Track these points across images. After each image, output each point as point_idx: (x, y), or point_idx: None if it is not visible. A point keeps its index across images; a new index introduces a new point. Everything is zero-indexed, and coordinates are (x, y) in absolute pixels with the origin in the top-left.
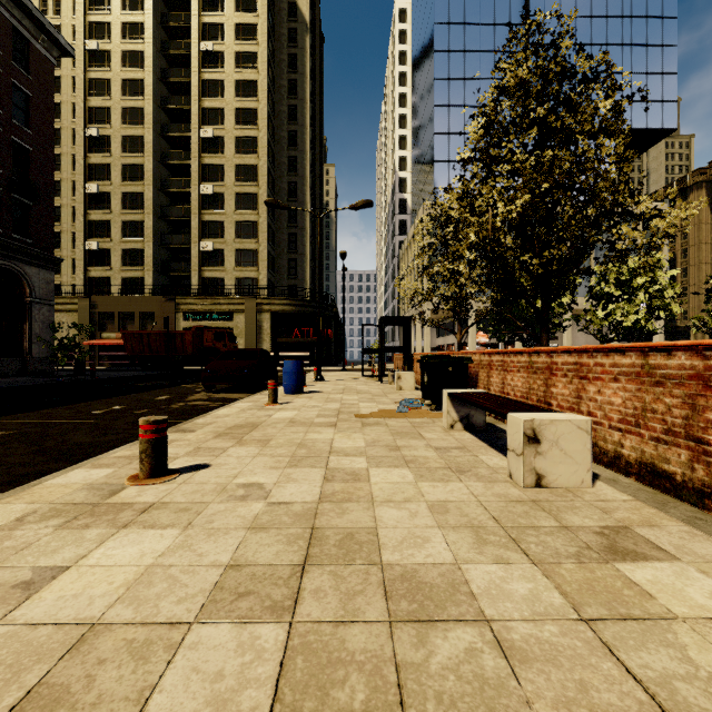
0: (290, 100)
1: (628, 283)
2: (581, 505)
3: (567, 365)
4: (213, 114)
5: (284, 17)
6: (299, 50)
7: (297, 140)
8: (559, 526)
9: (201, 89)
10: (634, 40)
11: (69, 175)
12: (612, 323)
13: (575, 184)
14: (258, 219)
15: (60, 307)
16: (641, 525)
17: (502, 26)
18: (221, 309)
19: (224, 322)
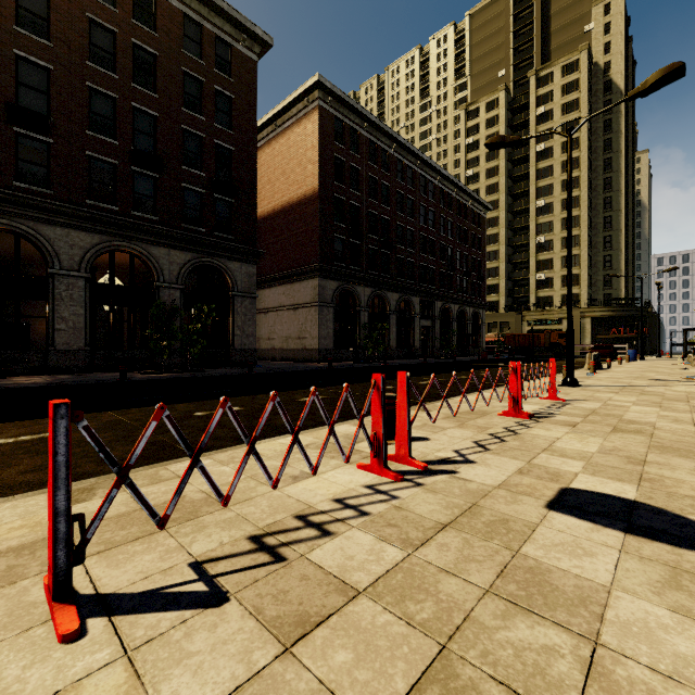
0: (605, 155)
1: None
2: None
3: None
4: (544, 189)
5: (599, 95)
6: (614, 114)
7: (612, 184)
8: (690, 368)
9: (536, 176)
10: None
11: None
12: None
13: None
14: (579, 253)
15: None
16: None
17: None
18: (553, 317)
19: (555, 325)
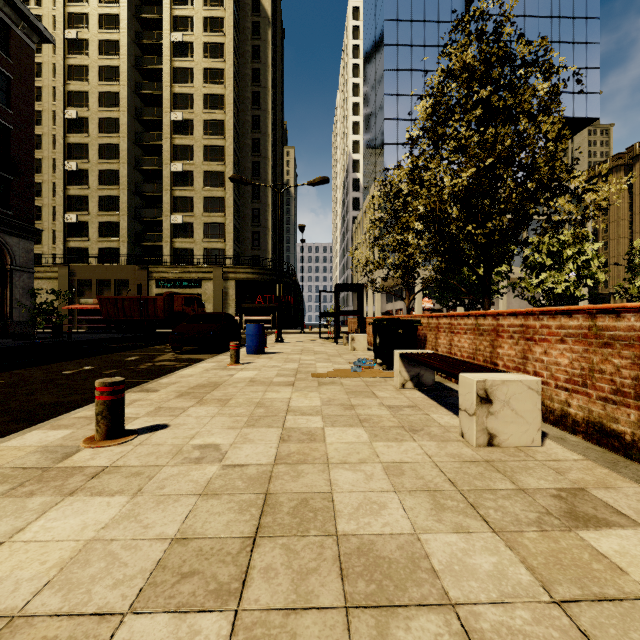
0: (254, 87)
1: (558, 253)
2: (534, 465)
3: (513, 327)
4: (183, 98)
5: (248, 12)
6: (262, 42)
7: (260, 124)
8: (515, 489)
9: (172, 76)
10: (562, 38)
11: (50, 153)
12: (544, 290)
13: (515, 160)
14: (225, 195)
15: (41, 275)
16: (596, 487)
17: (445, 23)
18: (191, 277)
19: (193, 288)
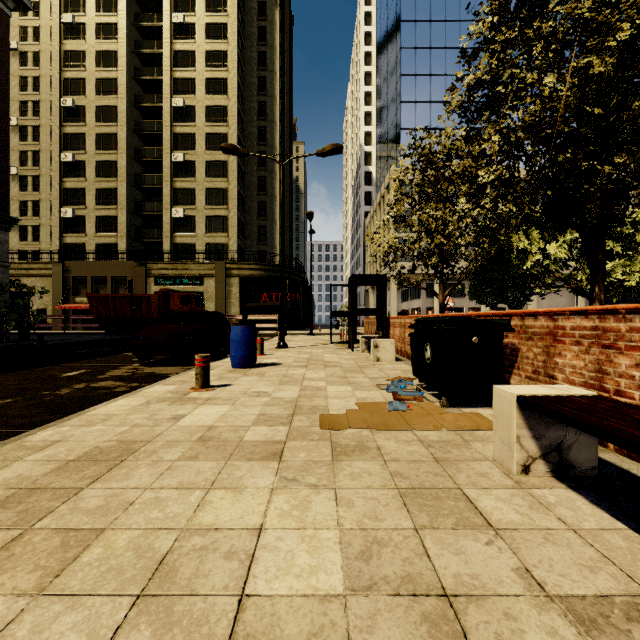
0: (260, 72)
1: (628, 237)
2: None
3: None
4: (184, 84)
5: None
6: (269, 23)
7: (267, 111)
8: None
9: (173, 60)
10: None
11: (47, 145)
12: (608, 283)
13: None
14: (228, 186)
15: (35, 272)
16: None
17: None
18: (191, 274)
19: (194, 286)
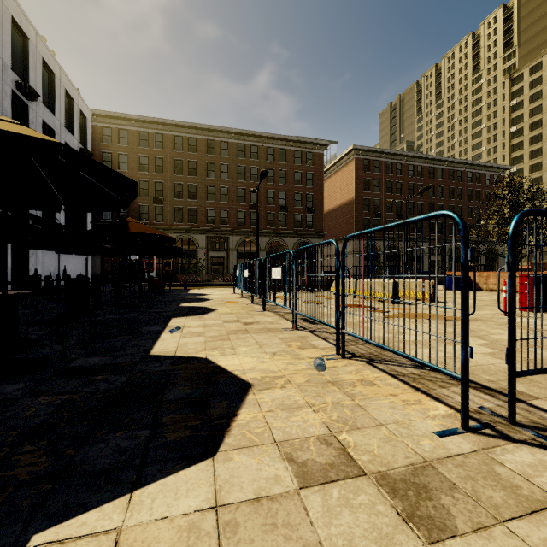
0: None
1: None
2: None
3: None
4: None
5: None
6: None
7: None
8: None
9: None
10: None
11: None
12: None
13: None
14: None
15: None
16: None
17: None
18: None
19: None
